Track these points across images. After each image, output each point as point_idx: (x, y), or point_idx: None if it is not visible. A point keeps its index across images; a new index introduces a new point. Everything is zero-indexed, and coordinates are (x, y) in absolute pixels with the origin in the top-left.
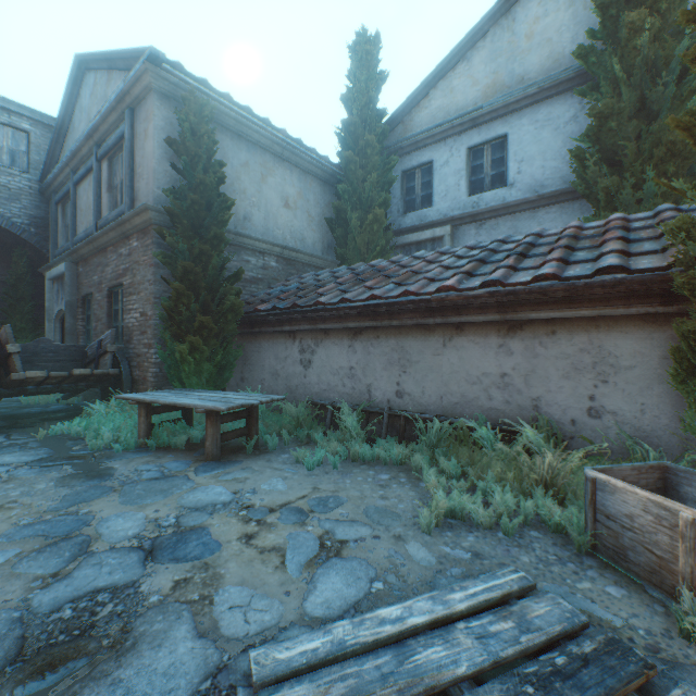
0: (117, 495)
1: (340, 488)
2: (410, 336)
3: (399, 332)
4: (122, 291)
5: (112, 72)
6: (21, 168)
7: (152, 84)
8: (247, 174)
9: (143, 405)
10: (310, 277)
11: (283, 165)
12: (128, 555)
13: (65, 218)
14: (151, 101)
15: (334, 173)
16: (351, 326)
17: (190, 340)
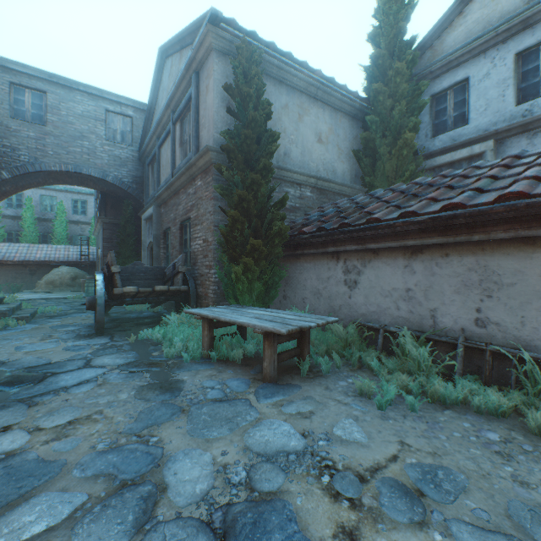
0: (185, 418)
1: (439, 450)
2: (498, 253)
3: (480, 248)
4: (189, 224)
5: (183, 51)
6: (127, 143)
7: (212, 44)
8: (286, 115)
9: (205, 319)
10: (345, 202)
11: (316, 105)
12: (196, 539)
13: (153, 174)
14: (211, 60)
15: (361, 107)
16: (410, 244)
17: (243, 262)
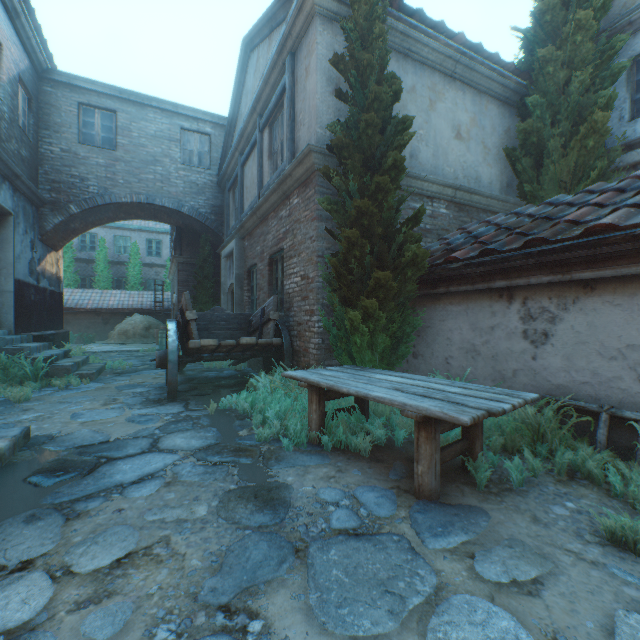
0: (302, 570)
1: None
2: None
3: None
4: (281, 258)
5: (272, 34)
6: (205, 166)
7: (315, 6)
8: (413, 102)
9: (313, 388)
10: (505, 217)
11: (453, 86)
12: None
13: (235, 201)
14: (313, 29)
15: (517, 86)
16: None
17: (363, 304)
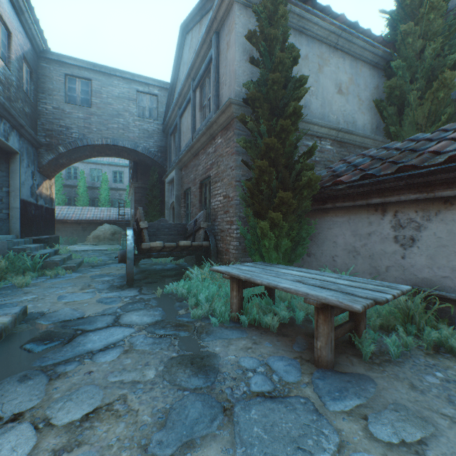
0: (229, 426)
1: None
2: None
3: None
4: (208, 182)
5: (202, 20)
6: (153, 118)
7: None
8: (306, 66)
9: (234, 279)
10: (377, 151)
11: (336, 55)
12: None
13: (175, 143)
14: (232, 14)
15: (384, 54)
16: None
17: (270, 216)
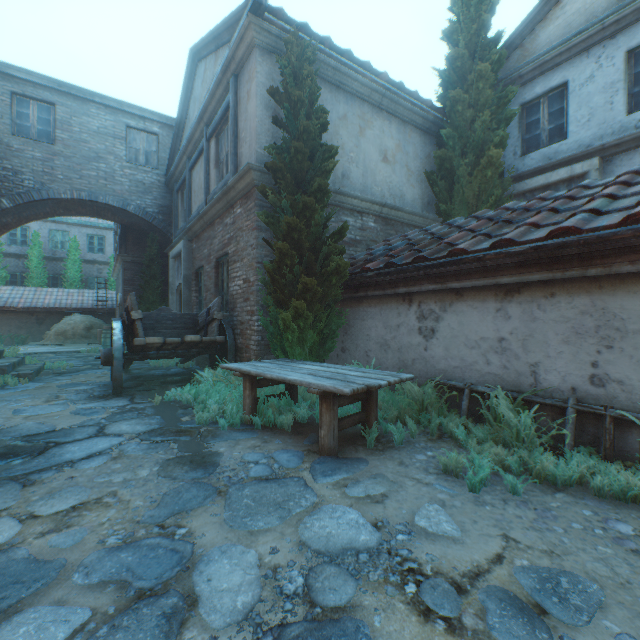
0: (222, 502)
1: (557, 547)
2: (622, 291)
3: (597, 285)
4: (227, 261)
5: (218, 51)
6: (152, 165)
7: (254, 39)
8: (345, 128)
9: (247, 377)
10: (417, 234)
11: (381, 116)
12: None
13: (183, 203)
14: (253, 59)
15: (435, 119)
16: (504, 282)
17: (293, 306)
